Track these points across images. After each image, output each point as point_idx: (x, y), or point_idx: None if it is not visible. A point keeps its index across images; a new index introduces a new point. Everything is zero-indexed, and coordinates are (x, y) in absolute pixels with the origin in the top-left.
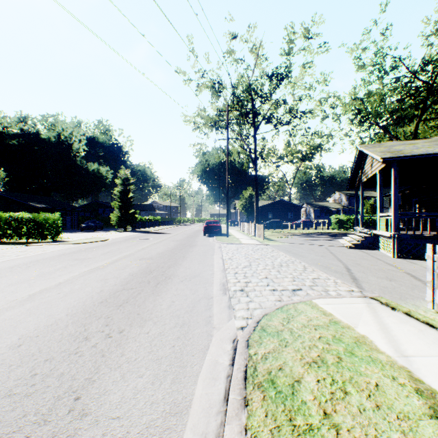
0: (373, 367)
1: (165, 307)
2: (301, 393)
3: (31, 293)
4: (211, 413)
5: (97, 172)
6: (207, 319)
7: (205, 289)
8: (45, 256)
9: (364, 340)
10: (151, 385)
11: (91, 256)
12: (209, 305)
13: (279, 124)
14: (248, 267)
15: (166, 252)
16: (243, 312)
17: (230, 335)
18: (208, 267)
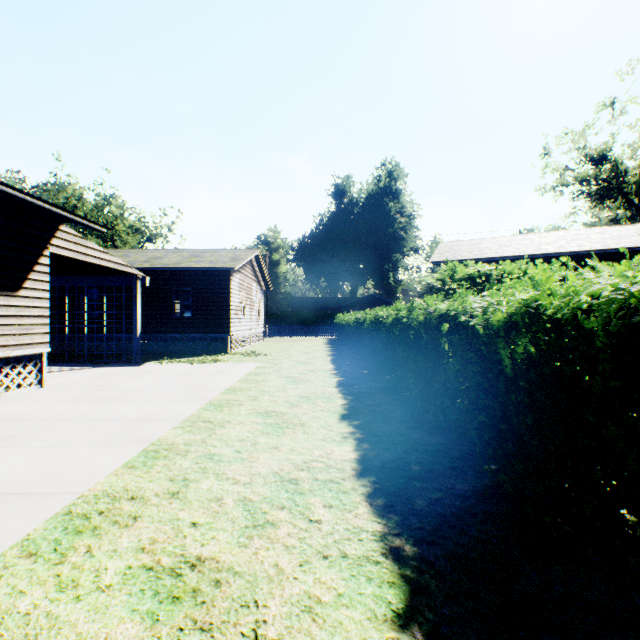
0: None
1: None
2: None
3: None
4: None
5: None
6: None
7: None
8: None
9: None
10: None
11: None
12: None
13: None
14: None
15: None
16: None
17: None
18: None
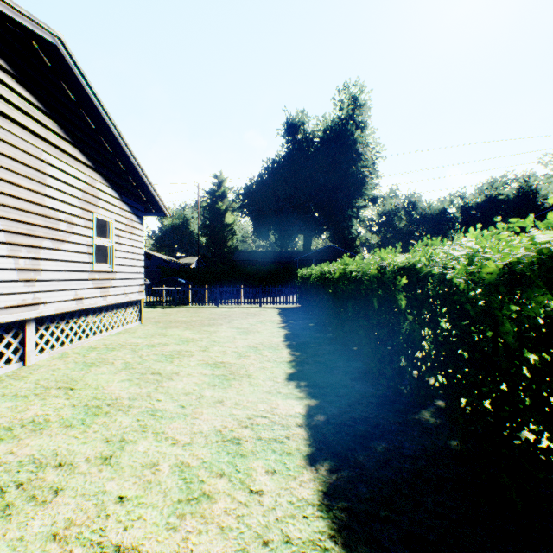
0: None
1: None
2: None
3: None
4: None
5: None
6: None
7: None
8: None
9: None
10: None
11: None
12: None
13: None
14: None
15: None
16: None
17: None
18: None
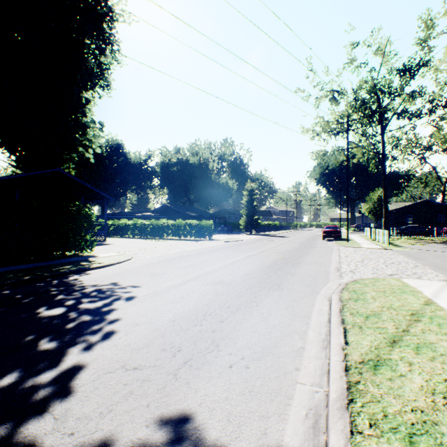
0: (410, 296)
1: (301, 272)
2: (365, 294)
3: (231, 262)
4: (327, 294)
5: (225, 185)
6: (326, 278)
7: (324, 268)
8: (216, 248)
9: (417, 291)
10: (303, 287)
11: (242, 249)
12: (327, 274)
13: (415, 118)
14: (359, 262)
15: (292, 250)
16: (348, 278)
17: (338, 283)
18: (326, 260)
